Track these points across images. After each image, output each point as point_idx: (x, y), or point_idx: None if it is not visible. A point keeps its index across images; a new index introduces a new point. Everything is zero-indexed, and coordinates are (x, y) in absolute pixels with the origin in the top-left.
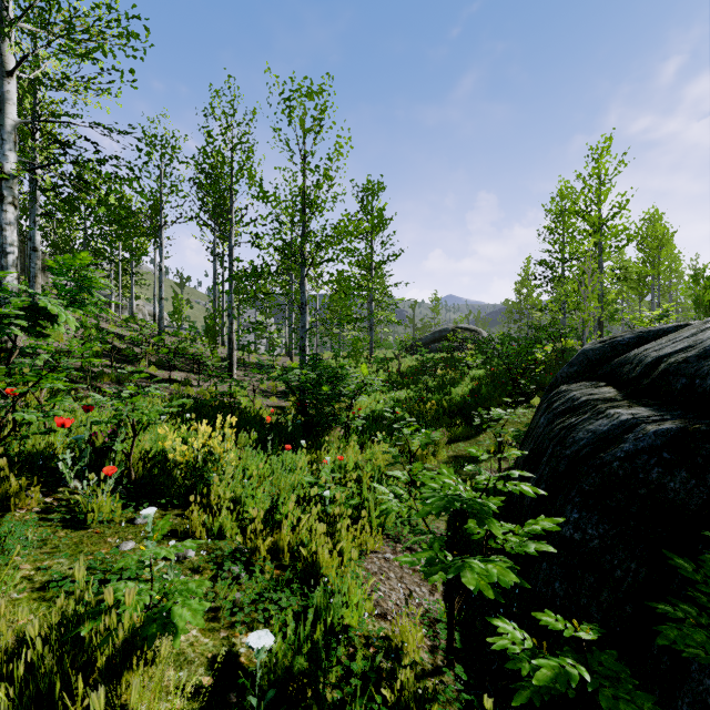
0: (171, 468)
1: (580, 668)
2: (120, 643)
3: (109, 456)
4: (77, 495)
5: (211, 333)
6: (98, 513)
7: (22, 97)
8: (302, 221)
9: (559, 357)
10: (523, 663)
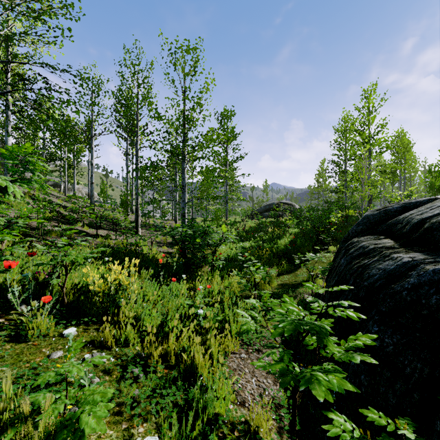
0: (92, 296)
1: None
2: None
3: (48, 288)
4: (21, 317)
5: (124, 205)
6: (36, 330)
7: None
8: (183, 132)
9: (344, 221)
10: None
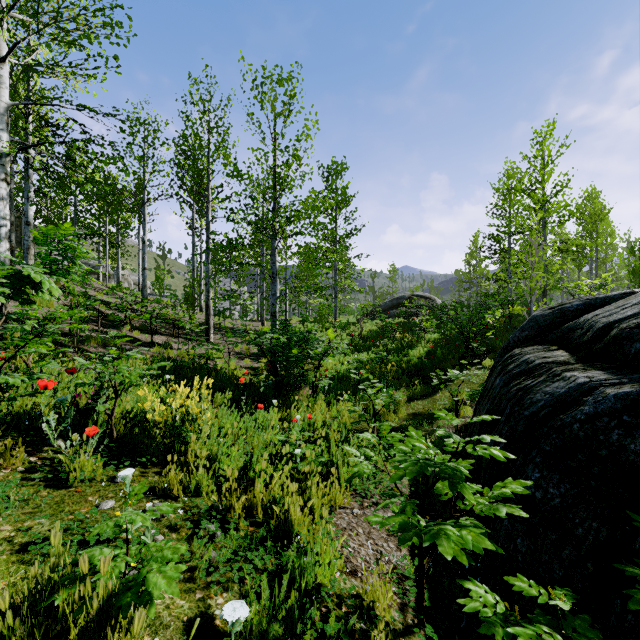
0: (150, 428)
1: (557, 637)
2: (93, 614)
3: (92, 416)
4: (59, 455)
5: (190, 300)
6: (80, 472)
7: (16, 83)
8: (273, 197)
9: (507, 322)
10: (496, 628)
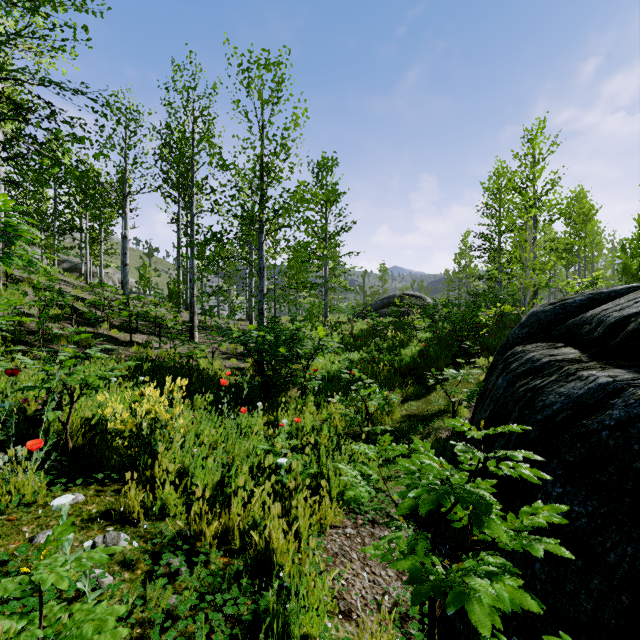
0: (111, 438)
1: None
2: None
3: (42, 425)
4: None
5: (174, 298)
6: (16, 494)
7: None
8: (260, 189)
9: (498, 321)
10: None
